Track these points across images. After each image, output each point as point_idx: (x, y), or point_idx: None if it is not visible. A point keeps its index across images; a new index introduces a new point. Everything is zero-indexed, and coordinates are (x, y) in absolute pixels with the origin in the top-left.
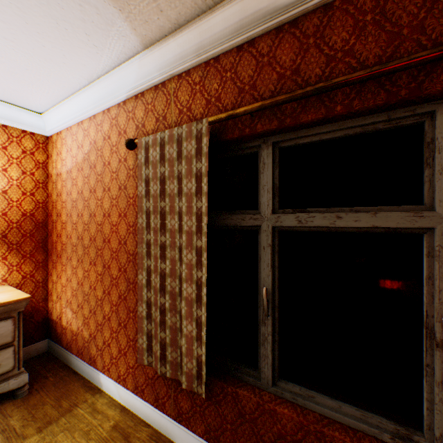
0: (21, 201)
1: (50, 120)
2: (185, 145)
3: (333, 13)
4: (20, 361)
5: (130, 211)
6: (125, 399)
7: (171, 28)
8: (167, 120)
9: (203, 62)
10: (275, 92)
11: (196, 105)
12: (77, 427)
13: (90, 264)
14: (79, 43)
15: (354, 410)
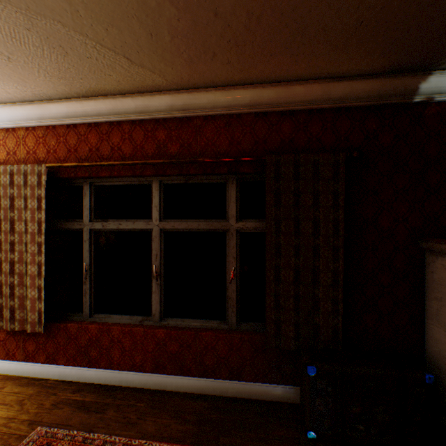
0: None
1: None
2: (31, 178)
3: (114, 127)
4: None
5: None
6: None
7: (19, 100)
8: (17, 155)
9: (46, 126)
10: (88, 157)
11: (40, 151)
12: None
13: None
14: None
15: (129, 316)
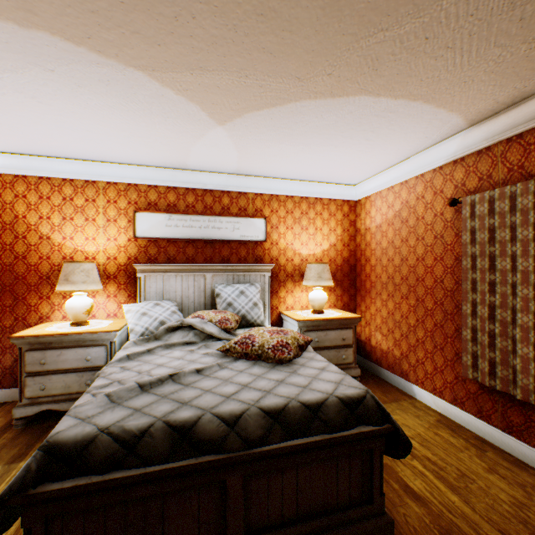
0: (341, 251)
1: (360, 188)
2: (519, 200)
3: None
4: (354, 359)
5: (446, 255)
6: (441, 407)
7: (502, 108)
8: (491, 178)
9: None
10: None
11: (529, 163)
12: (407, 411)
13: (400, 298)
14: (413, 140)
15: None
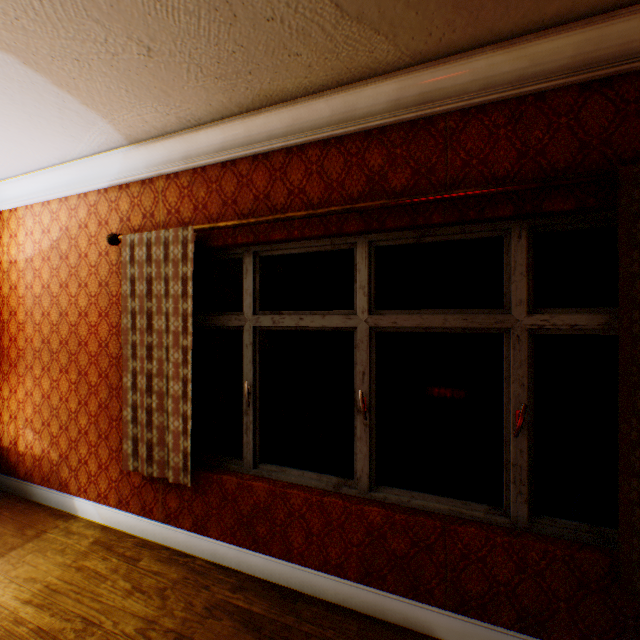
0: None
1: (0, 193)
2: (173, 249)
3: (293, 157)
4: None
5: (113, 310)
6: (107, 518)
7: (158, 133)
8: (155, 218)
9: (192, 169)
10: (253, 211)
11: (185, 208)
12: (50, 547)
13: (60, 371)
14: (54, 133)
15: (313, 473)
